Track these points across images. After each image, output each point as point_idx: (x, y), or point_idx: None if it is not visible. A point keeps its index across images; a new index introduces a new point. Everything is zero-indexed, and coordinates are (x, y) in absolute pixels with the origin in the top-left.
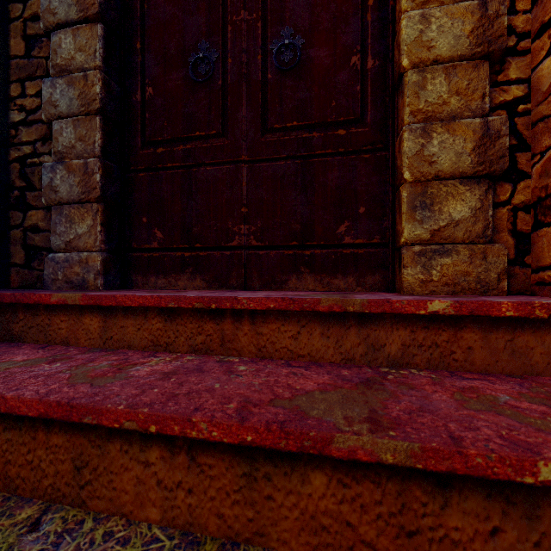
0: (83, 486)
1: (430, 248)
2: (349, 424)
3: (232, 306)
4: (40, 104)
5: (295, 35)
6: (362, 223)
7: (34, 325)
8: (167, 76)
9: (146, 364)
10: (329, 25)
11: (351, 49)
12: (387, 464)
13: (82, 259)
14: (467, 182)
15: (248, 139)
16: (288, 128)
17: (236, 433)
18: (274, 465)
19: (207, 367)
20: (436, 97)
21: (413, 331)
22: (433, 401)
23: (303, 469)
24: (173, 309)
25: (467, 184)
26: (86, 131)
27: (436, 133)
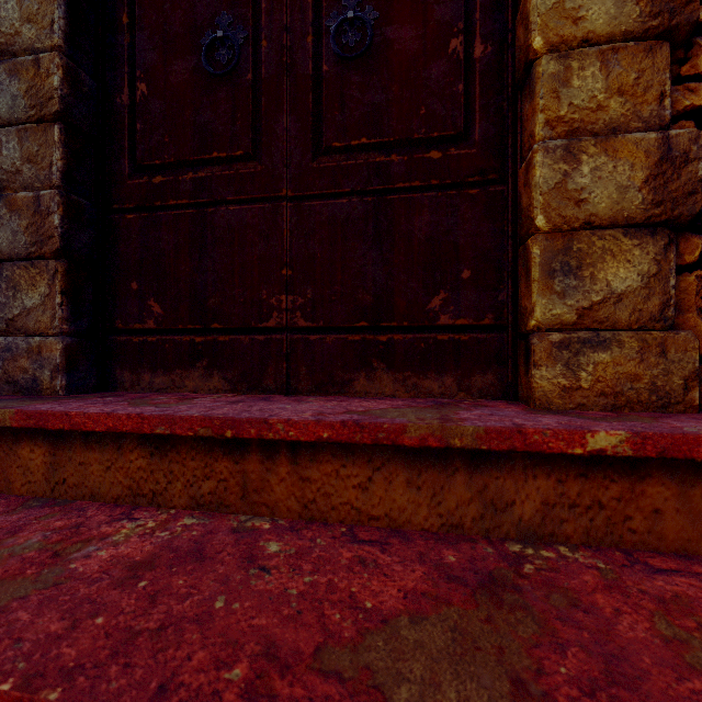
0: None
1: (576, 336)
2: None
3: (259, 435)
4: None
5: (364, 6)
6: (466, 294)
7: None
8: (169, 66)
9: (108, 540)
10: None
11: (450, 28)
12: None
13: (31, 347)
14: (635, 233)
15: (292, 164)
16: (354, 148)
17: None
18: None
19: (213, 545)
20: (586, 98)
21: (561, 481)
22: (624, 645)
23: None
24: (164, 436)
25: (635, 236)
26: (38, 147)
27: (586, 155)
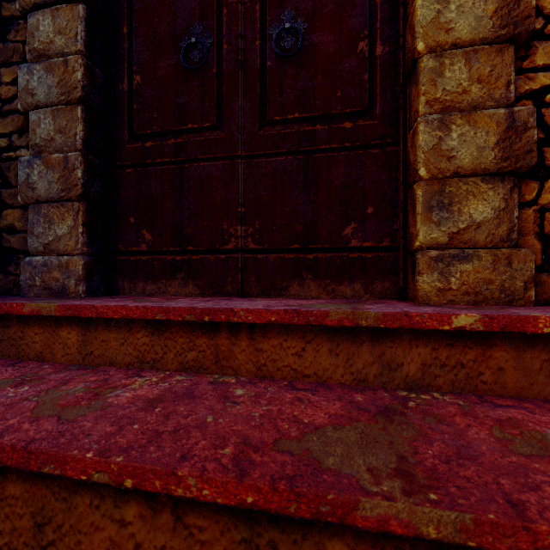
0: (44, 548)
1: (448, 253)
2: (375, 481)
3: (227, 319)
4: (16, 93)
5: (297, 19)
6: (370, 224)
7: (5, 338)
8: (156, 63)
9: (129, 387)
10: (334, 8)
11: (358, 34)
12: (429, 539)
13: (62, 263)
14: (489, 180)
15: (245, 133)
16: (289, 121)
17: (233, 492)
18: (280, 530)
19: (199, 390)
20: (455, 85)
21: (435, 349)
22: (470, 441)
23: (317, 537)
24: (161, 321)
25: (489, 182)
26: (66, 122)
27: (455, 125)
